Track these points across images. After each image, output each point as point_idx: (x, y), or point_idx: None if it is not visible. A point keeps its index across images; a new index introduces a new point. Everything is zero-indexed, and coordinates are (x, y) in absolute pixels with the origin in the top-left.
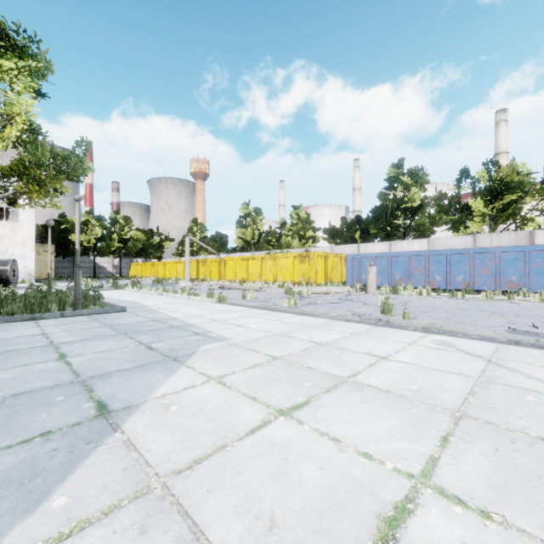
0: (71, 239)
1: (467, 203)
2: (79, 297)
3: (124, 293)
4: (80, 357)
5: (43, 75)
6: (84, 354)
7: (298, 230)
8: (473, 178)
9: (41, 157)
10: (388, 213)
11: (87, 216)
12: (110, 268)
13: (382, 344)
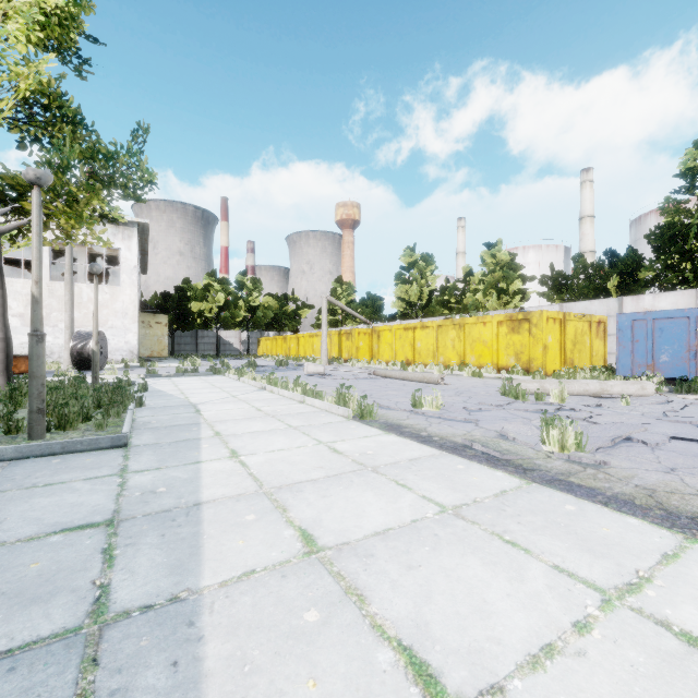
0: (190, 308)
1: None
2: (38, 405)
3: (213, 383)
4: None
5: (73, 17)
6: None
7: (495, 282)
8: None
9: (68, 155)
10: (691, 235)
11: (209, 279)
12: (237, 344)
13: None
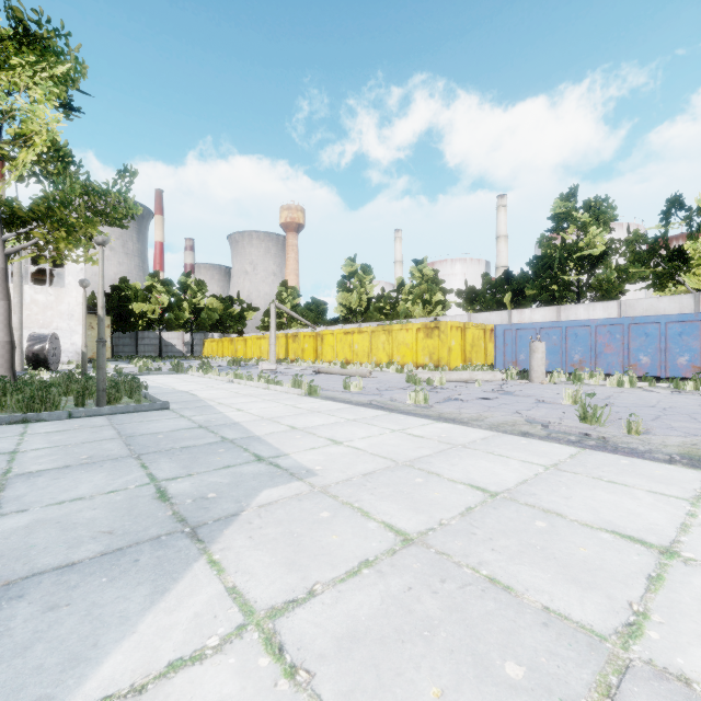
0: (132, 309)
1: (680, 247)
2: (103, 386)
3: (184, 379)
4: (18, 516)
5: (73, 80)
6: (34, 506)
7: (422, 293)
8: (689, 209)
9: (69, 193)
10: (555, 266)
11: (152, 280)
12: (179, 345)
13: (630, 501)
